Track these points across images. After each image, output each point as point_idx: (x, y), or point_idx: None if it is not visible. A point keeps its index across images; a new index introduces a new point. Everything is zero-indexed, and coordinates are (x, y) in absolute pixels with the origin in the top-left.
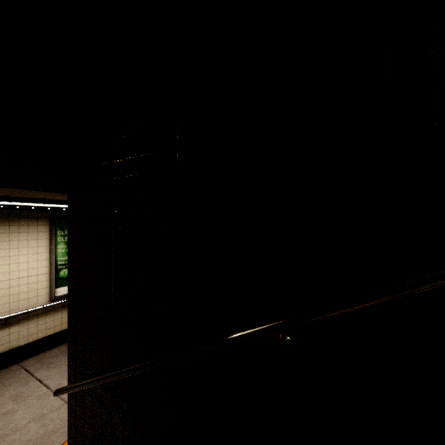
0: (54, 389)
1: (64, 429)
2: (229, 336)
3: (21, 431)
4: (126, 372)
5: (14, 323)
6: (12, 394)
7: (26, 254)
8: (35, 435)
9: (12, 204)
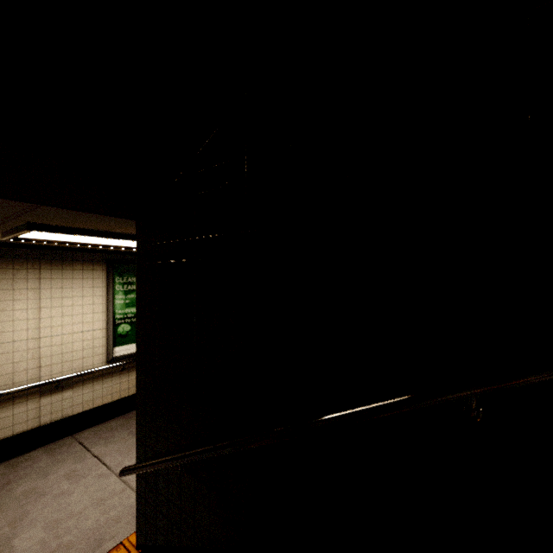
0: (114, 468)
1: (128, 519)
2: (381, 401)
3: (79, 517)
4: (218, 449)
5: (67, 387)
6: (67, 472)
7: (81, 305)
8: (95, 524)
9: (68, 239)
